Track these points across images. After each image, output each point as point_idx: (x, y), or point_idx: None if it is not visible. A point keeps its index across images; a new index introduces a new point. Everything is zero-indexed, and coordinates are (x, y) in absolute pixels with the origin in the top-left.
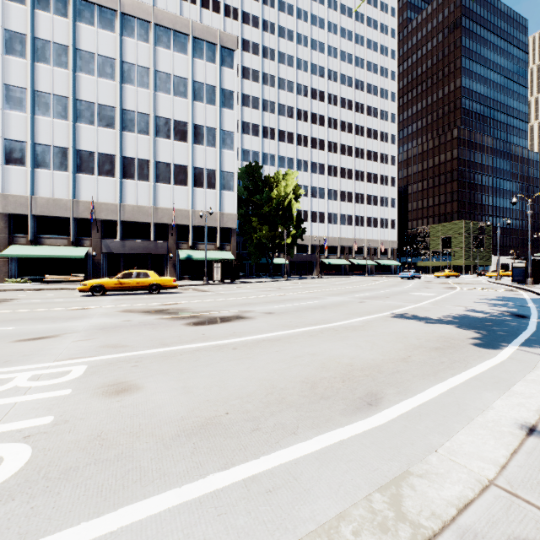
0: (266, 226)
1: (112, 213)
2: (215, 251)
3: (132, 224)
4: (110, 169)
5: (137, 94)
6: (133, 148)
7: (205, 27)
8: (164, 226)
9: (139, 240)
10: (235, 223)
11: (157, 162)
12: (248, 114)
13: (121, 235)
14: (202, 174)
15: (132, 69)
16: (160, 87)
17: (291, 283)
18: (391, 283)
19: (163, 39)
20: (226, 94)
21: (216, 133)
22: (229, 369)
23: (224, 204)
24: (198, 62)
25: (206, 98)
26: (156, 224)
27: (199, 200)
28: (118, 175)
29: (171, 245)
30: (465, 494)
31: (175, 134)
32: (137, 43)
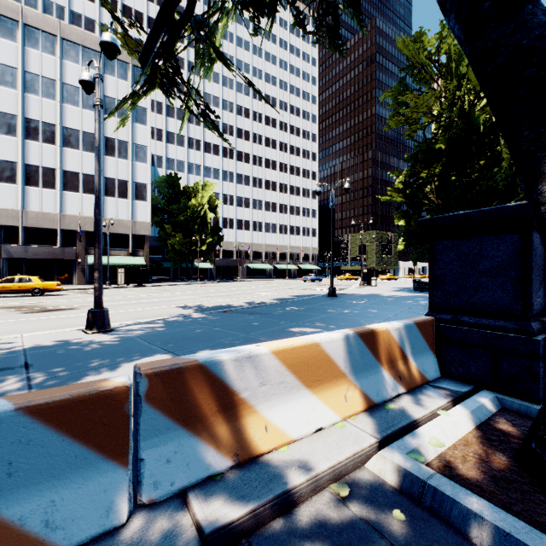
0: (179, 234)
1: (13, 219)
2: (127, 256)
3: (36, 229)
4: (11, 175)
5: (42, 104)
6: (38, 156)
7: None
8: (72, 232)
9: (44, 246)
10: (149, 230)
11: (64, 171)
12: (173, 124)
13: (24, 241)
14: (114, 184)
15: (37, 80)
16: (68, 99)
17: (195, 286)
18: (281, 285)
19: (71, 53)
20: (139, 111)
21: (128, 146)
22: (5, 327)
23: (137, 213)
24: (109, 78)
25: (117, 112)
26: (64, 230)
27: (110, 208)
28: (20, 182)
29: (80, 250)
30: (6, 337)
31: (85, 145)
32: (41, 55)
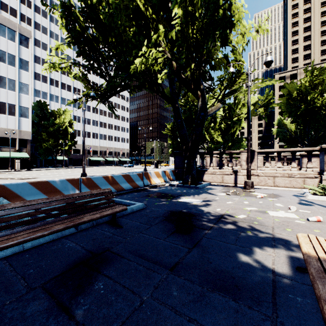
0: (51, 139)
1: None
2: (15, 152)
3: None
4: None
5: None
6: None
7: (7, 19)
8: None
9: None
10: (30, 136)
11: None
12: (39, 68)
13: None
14: (5, 106)
15: None
16: None
17: (66, 169)
18: (115, 169)
19: None
20: (23, 62)
21: (15, 83)
22: None
23: (22, 125)
24: (2, 38)
25: (8, 61)
26: None
27: (2, 121)
28: None
29: None
30: None
31: None
32: None
